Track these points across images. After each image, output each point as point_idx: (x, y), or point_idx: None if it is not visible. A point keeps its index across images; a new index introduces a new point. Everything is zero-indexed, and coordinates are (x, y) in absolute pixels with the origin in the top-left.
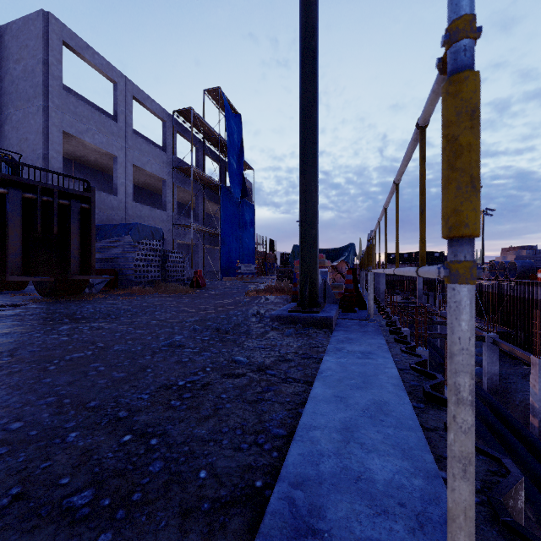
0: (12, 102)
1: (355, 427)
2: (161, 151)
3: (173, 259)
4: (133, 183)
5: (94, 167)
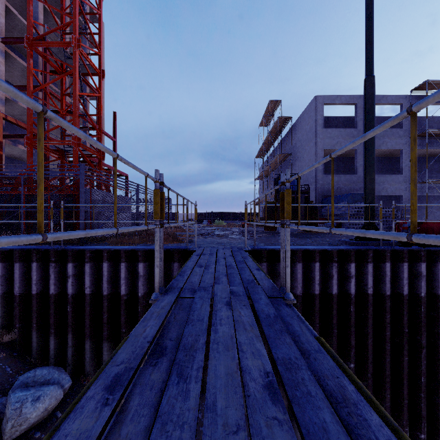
0: (306, 144)
1: (278, 247)
2: (397, 129)
3: (383, 213)
4: (382, 156)
5: (351, 156)
